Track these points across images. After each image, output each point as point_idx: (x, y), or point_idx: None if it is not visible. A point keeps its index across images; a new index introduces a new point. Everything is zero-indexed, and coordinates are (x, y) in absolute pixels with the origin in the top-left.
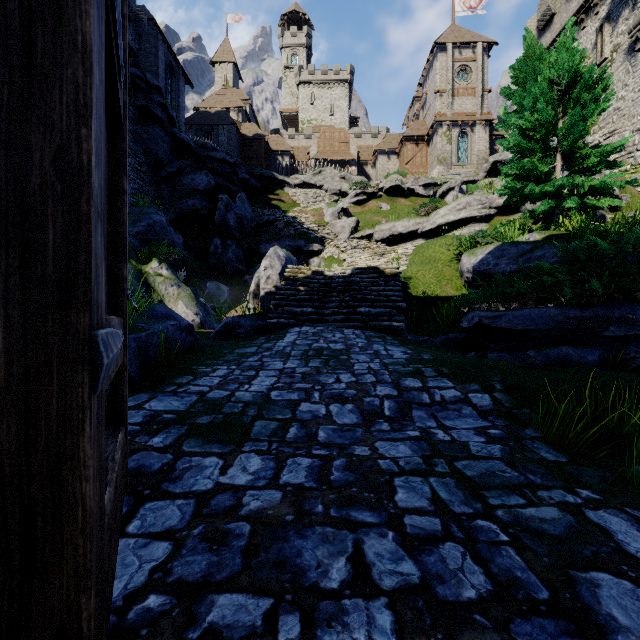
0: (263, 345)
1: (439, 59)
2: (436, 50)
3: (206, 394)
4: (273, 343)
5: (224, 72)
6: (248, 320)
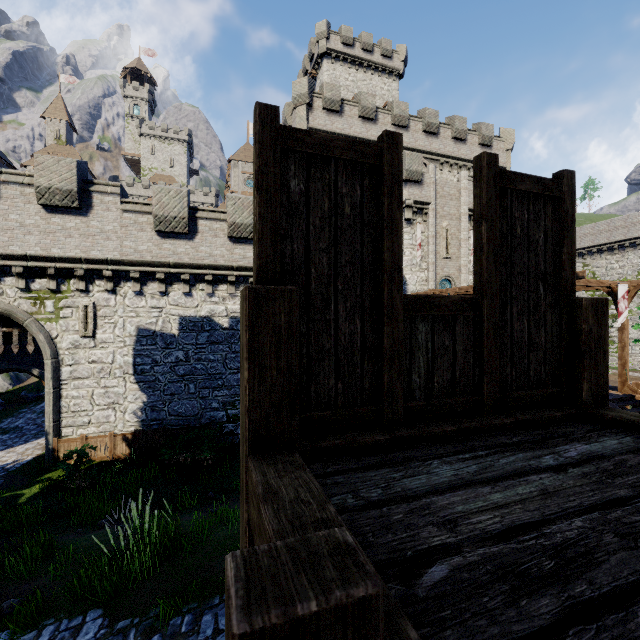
0: (31, 408)
1: (234, 169)
2: (232, 162)
3: (3, 427)
4: (36, 407)
5: (57, 127)
6: (32, 394)
